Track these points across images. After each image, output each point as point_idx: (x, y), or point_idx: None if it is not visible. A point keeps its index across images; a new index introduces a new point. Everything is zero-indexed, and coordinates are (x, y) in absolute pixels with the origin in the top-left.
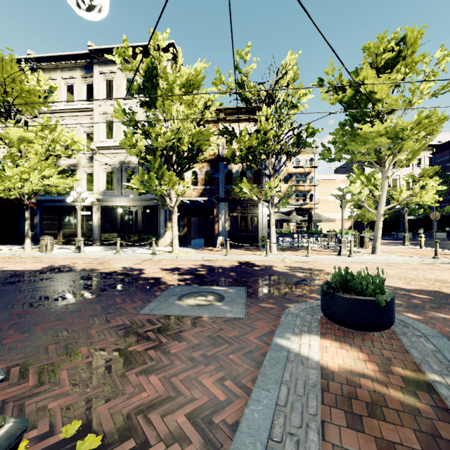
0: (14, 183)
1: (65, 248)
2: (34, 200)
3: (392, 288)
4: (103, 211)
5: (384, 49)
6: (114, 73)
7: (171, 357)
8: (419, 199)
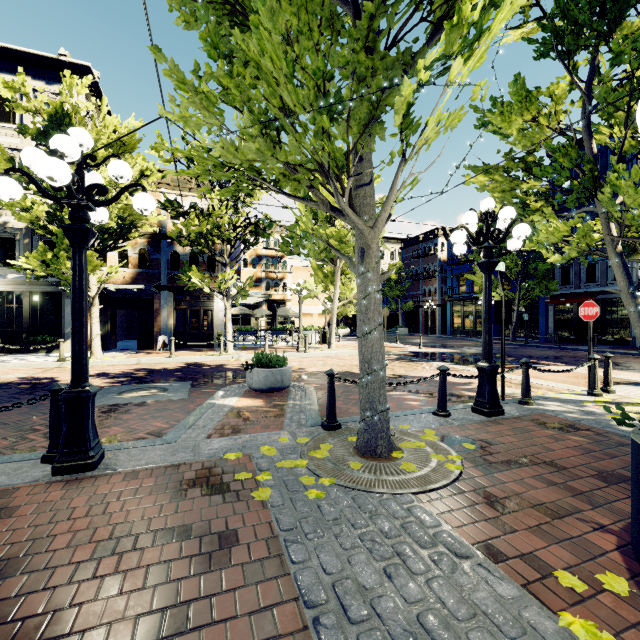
0: None
1: None
2: None
3: (319, 372)
4: None
5: None
6: None
7: (125, 420)
8: None
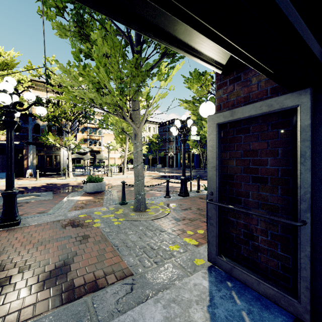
0: None
1: None
2: None
3: (118, 185)
4: None
5: None
6: None
7: (22, 209)
8: None
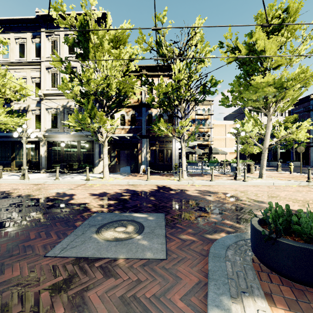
0: None
1: (16, 175)
2: None
3: (294, 212)
4: (48, 145)
5: (273, 16)
6: (58, 35)
7: None
8: (295, 136)
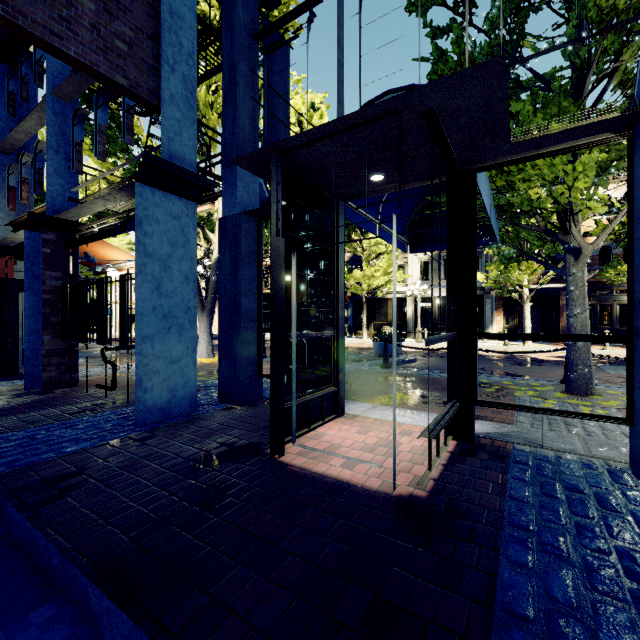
0: (373, 281)
1: None
2: (350, 294)
3: None
4: (416, 303)
5: None
6: None
7: None
8: None
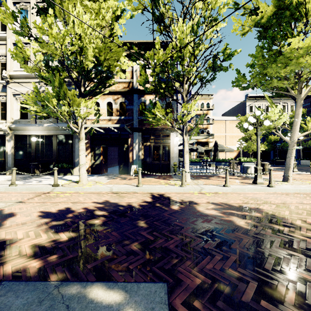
0: None
1: None
2: None
3: None
4: (16, 140)
5: None
6: (28, 3)
7: None
8: None
